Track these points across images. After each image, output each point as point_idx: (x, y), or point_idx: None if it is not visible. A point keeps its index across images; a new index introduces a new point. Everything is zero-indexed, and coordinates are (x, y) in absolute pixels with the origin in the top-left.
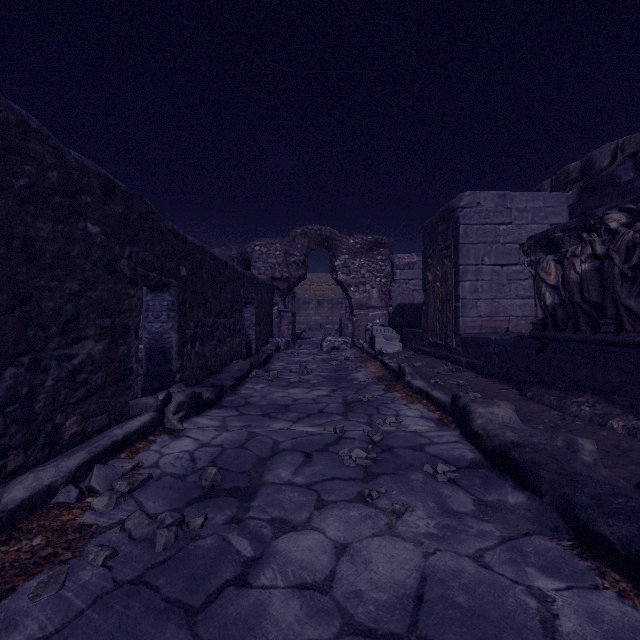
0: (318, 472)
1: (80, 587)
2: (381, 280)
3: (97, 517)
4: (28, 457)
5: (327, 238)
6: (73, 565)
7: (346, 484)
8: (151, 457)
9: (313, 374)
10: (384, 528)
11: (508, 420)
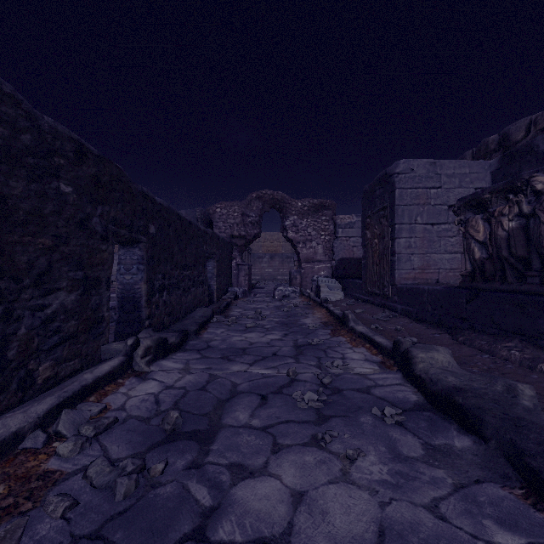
0: (273, 415)
1: (36, 543)
2: (325, 238)
3: (62, 463)
4: (0, 402)
5: (278, 201)
6: (32, 517)
7: (300, 427)
8: (118, 400)
9: (267, 320)
10: (339, 474)
11: (447, 364)
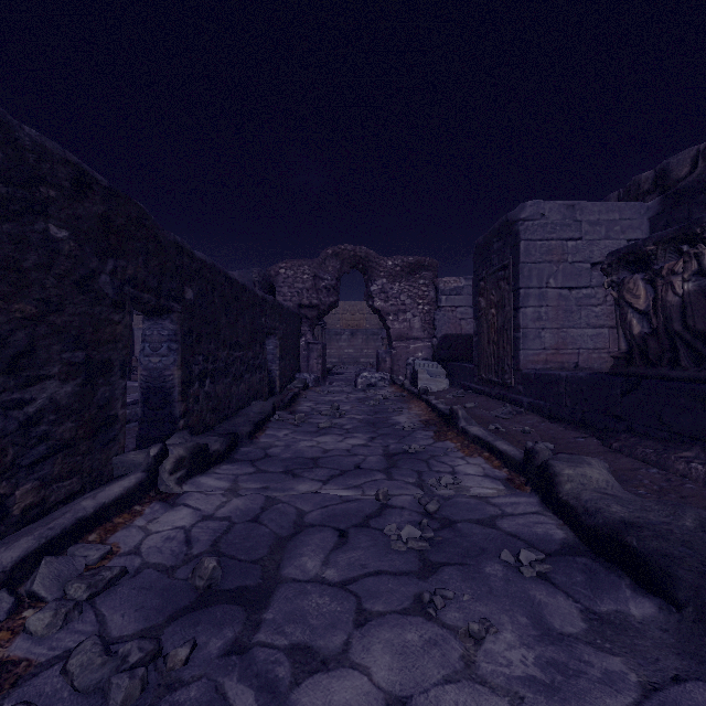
0: (357, 561)
1: None
2: (424, 307)
3: (32, 645)
4: None
5: (362, 260)
6: None
7: (396, 582)
8: (132, 538)
9: (347, 417)
10: (459, 665)
11: (605, 484)
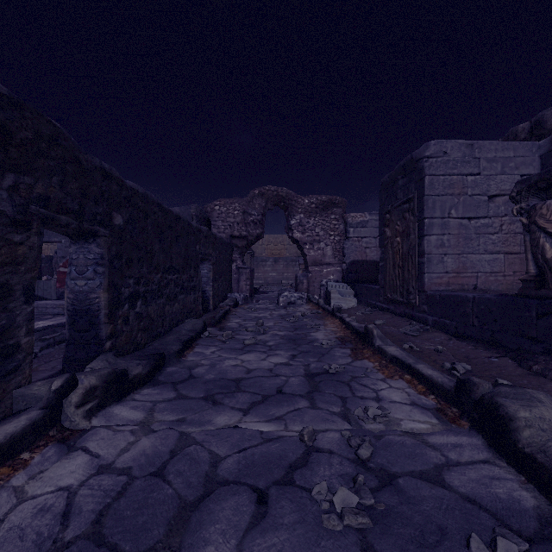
0: None
1: None
2: (335, 238)
3: None
4: None
5: (283, 198)
6: None
7: None
8: None
9: (270, 333)
10: None
11: None
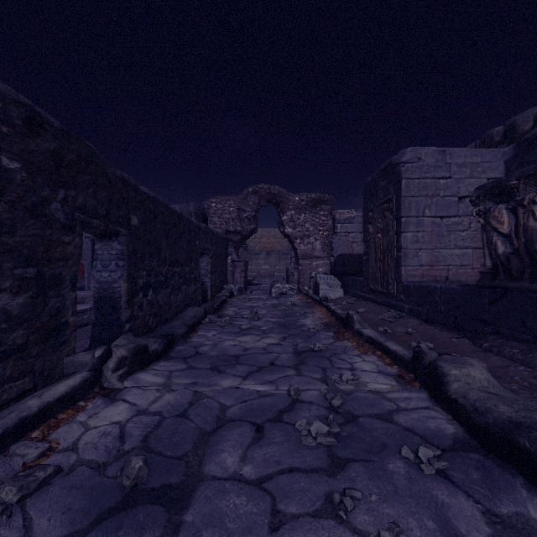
0: (272, 457)
1: None
2: (323, 233)
3: None
4: None
5: (275, 196)
6: None
7: (308, 480)
8: (72, 433)
9: (263, 320)
10: None
11: (486, 383)
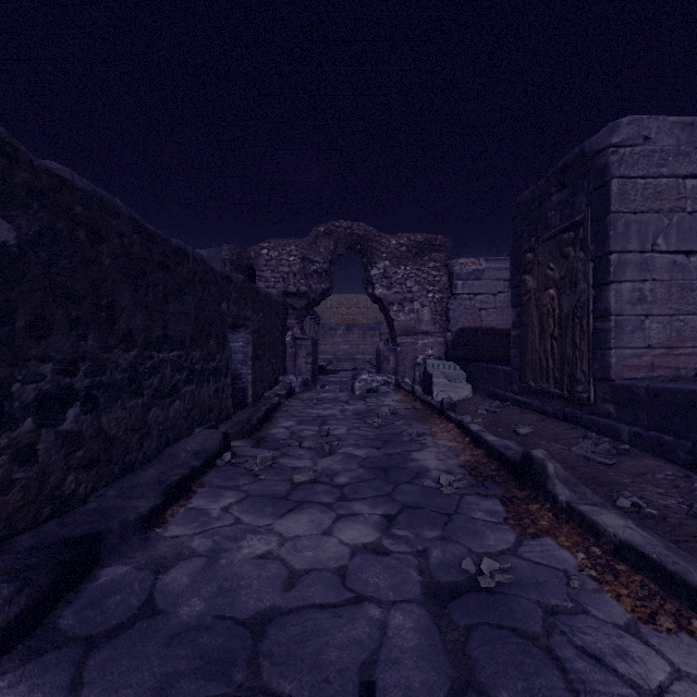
0: None
1: None
2: (434, 295)
3: None
4: None
5: (360, 239)
6: None
7: None
8: None
9: (341, 452)
10: None
11: None
